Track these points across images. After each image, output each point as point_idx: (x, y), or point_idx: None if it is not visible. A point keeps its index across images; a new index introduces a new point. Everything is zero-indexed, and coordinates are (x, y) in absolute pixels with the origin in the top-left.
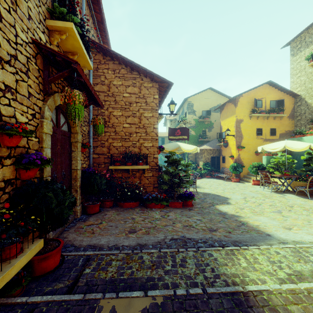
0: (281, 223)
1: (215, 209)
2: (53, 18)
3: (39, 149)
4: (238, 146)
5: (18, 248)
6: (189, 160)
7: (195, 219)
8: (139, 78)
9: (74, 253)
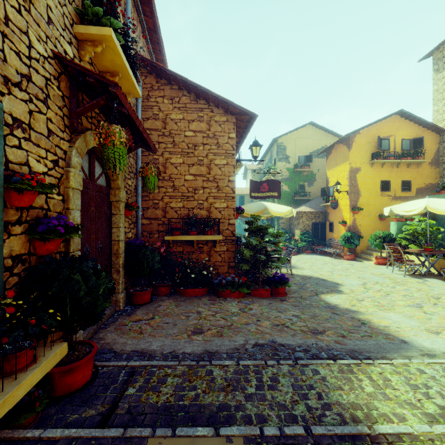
0: (423, 323)
1: (320, 300)
2: (84, 24)
3: (64, 212)
4: (353, 208)
5: (29, 356)
6: (279, 227)
7: (290, 315)
8: (208, 108)
9: (113, 363)
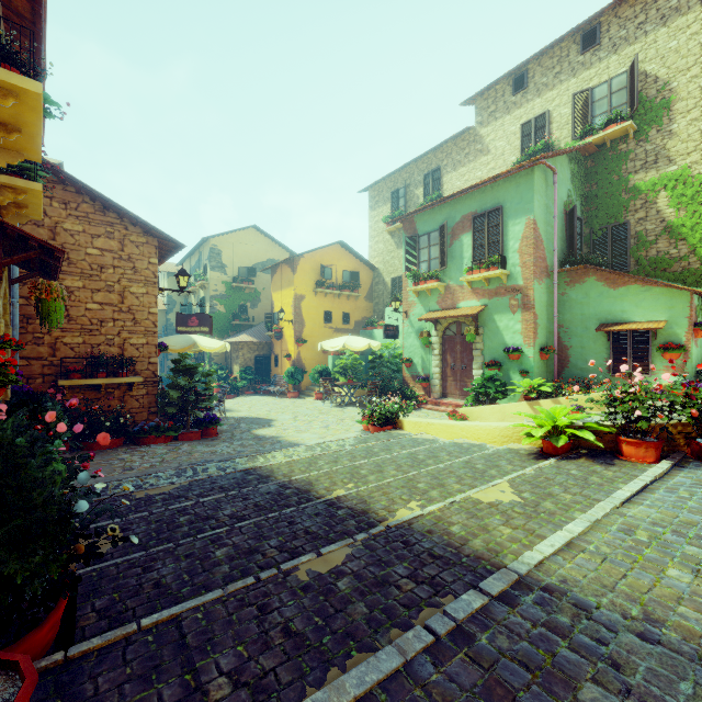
0: (321, 435)
1: (251, 434)
2: None
3: None
4: (298, 340)
5: None
6: (212, 362)
7: (220, 447)
8: (121, 224)
9: None
